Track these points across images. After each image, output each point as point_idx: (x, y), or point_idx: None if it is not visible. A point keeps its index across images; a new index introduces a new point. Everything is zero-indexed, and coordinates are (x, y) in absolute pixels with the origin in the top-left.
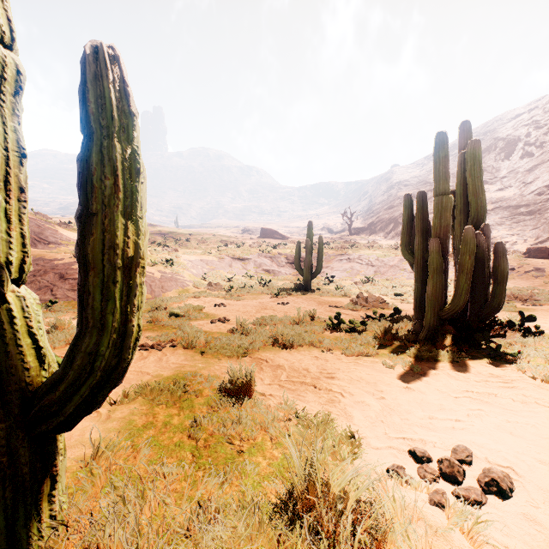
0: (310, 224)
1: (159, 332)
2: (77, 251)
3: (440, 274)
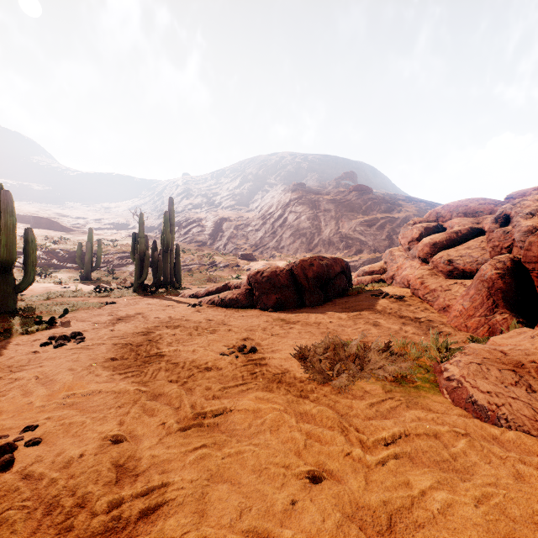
0: (90, 230)
1: None
2: (25, 262)
3: (139, 267)
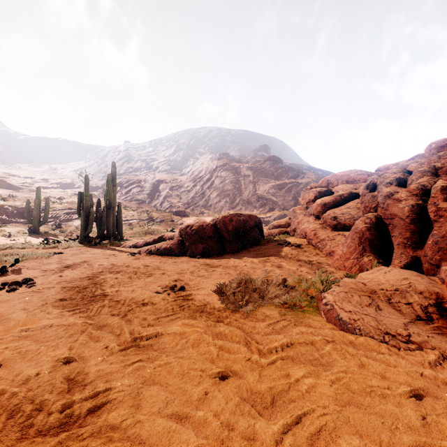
0: (38, 189)
1: None
2: None
3: (84, 222)
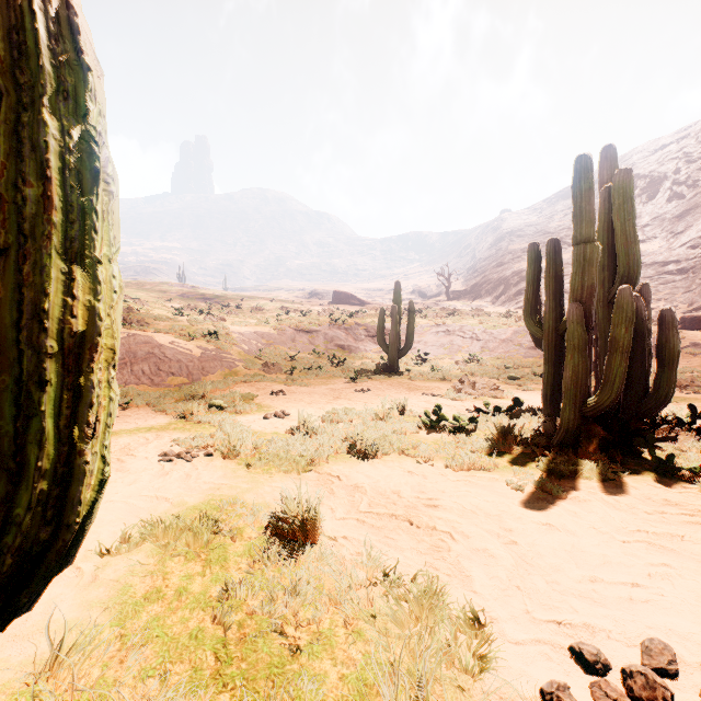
0: (397, 285)
1: (191, 432)
2: None
3: (583, 354)
